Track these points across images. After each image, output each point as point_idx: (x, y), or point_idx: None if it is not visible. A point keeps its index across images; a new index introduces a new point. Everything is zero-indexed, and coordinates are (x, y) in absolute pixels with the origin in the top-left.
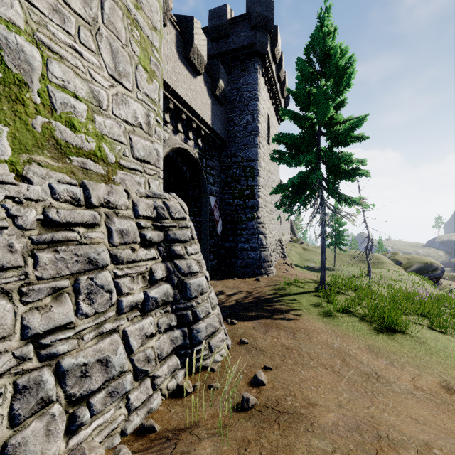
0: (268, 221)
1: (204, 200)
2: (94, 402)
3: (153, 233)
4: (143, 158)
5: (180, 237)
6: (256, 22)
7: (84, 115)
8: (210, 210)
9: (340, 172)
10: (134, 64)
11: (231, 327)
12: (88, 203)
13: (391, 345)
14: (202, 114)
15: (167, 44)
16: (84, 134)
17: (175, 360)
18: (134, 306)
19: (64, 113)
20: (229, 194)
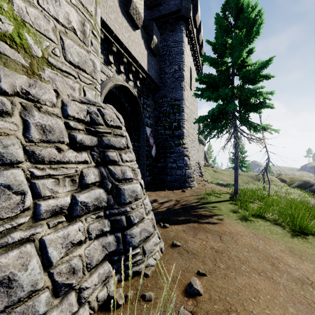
0: (190, 148)
1: (141, 129)
2: None
3: (84, 136)
4: (78, 65)
5: (115, 144)
6: None
7: None
8: (146, 137)
9: (250, 105)
10: None
11: (163, 230)
12: None
13: (309, 247)
14: (140, 61)
15: None
16: None
17: (108, 267)
18: (57, 210)
19: None
20: (161, 126)
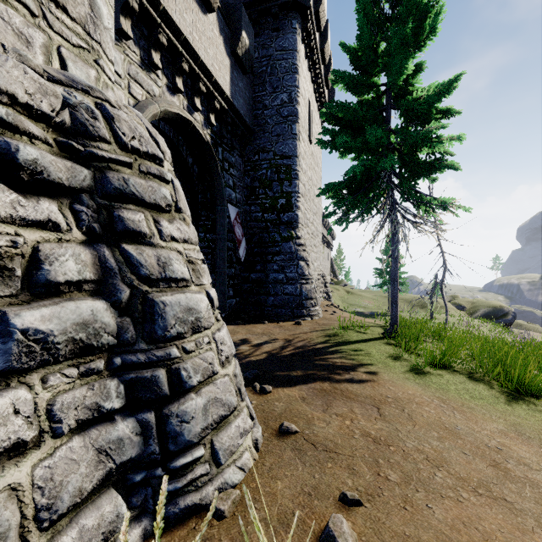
0: (309, 247)
1: (219, 207)
2: None
3: (49, 156)
4: None
5: (142, 193)
6: None
7: None
8: (229, 224)
9: (418, 163)
10: None
11: (261, 399)
12: None
13: None
14: (217, 76)
15: None
16: None
17: (113, 505)
18: None
19: None
20: (256, 205)
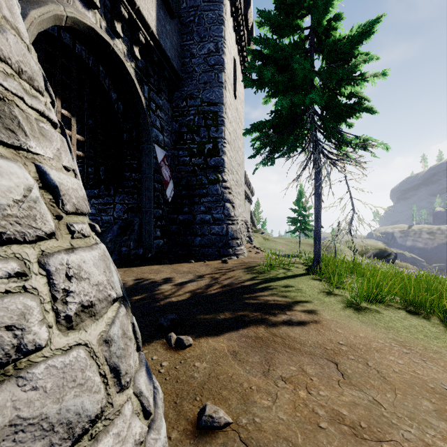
0: (234, 193)
1: (145, 146)
2: None
3: None
4: None
5: None
6: None
7: None
8: (156, 165)
9: (340, 105)
10: None
11: (176, 357)
12: None
13: None
14: (140, 5)
15: None
16: None
17: None
18: None
19: None
20: (184, 150)
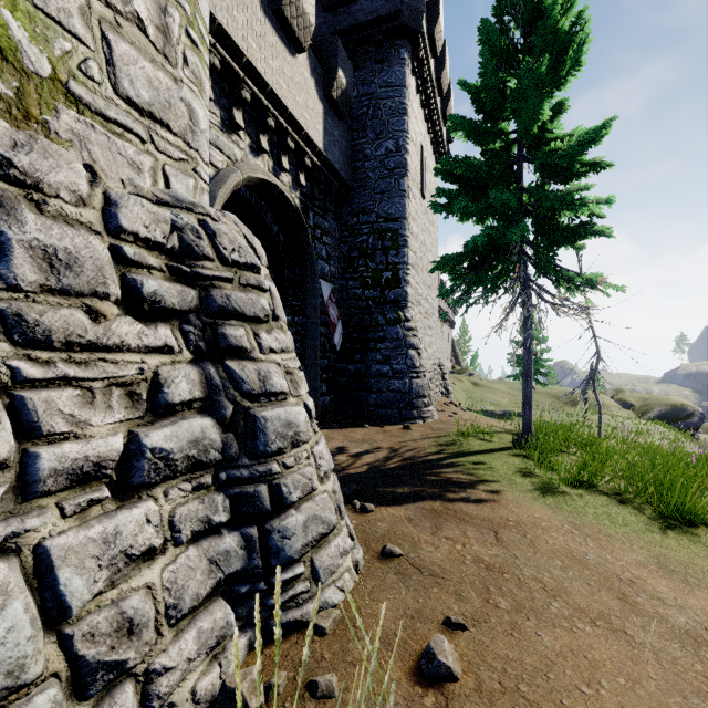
0: (422, 329)
1: (310, 285)
2: None
3: (164, 285)
4: (150, 109)
5: (243, 307)
6: None
7: None
8: (322, 305)
9: (558, 229)
10: None
11: (362, 518)
12: None
13: (701, 555)
14: (307, 127)
15: None
16: None
17: (223, 612)
18: (87, 471)
19: None
20: (355, 279)
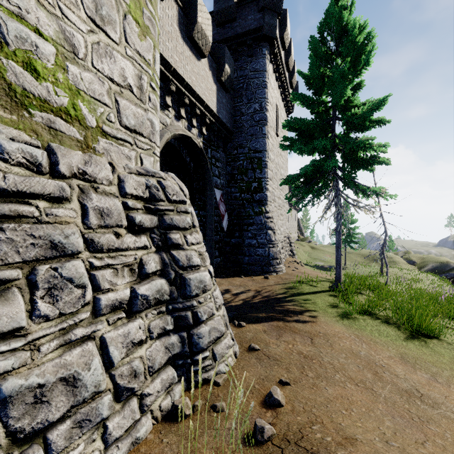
0: (276, 216)
1: (209, 192)
2: (53, 437)
3: (144, 216)
4: (134, 128)
5: (179, 224)
6: (264, 3)
7: (52, 60)
8: (216, 203)
9: (357, 160)
10: (121, 11)
11: (238, 330)
12: (54, 171)
13: (427, 354)
14: (207, 101)
15: (168, 19)
16: (51, 83)
17: (171, 372)
18: (116, 305)
19: (20, 50)
20: (235, 187)
